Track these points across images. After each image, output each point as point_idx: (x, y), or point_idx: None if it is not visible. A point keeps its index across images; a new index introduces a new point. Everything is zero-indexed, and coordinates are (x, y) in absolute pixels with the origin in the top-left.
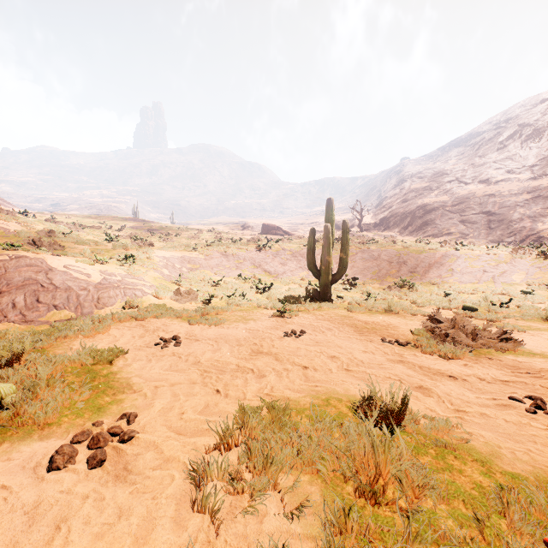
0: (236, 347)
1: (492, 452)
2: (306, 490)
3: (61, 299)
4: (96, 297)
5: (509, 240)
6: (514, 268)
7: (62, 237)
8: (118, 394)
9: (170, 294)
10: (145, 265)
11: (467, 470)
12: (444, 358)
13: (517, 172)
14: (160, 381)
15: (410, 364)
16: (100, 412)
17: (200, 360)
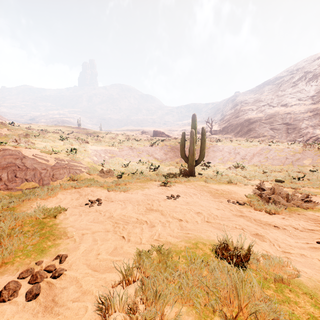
0: (136, 206)
1: (316, 286)
2: (185, 319)
3: (30, 175)
4: (51, 174)
5: (299, 139)
6: (304, 156)
7: (34, 138)
8: (57, 239)
9: (97, 172)
10: (82, 154)
11: (301, 302)
12: (269, 213)
13: (303, 100)
14: (86, 230)
15: (248, 217)
16: (42, 253)
17: (113, 215)
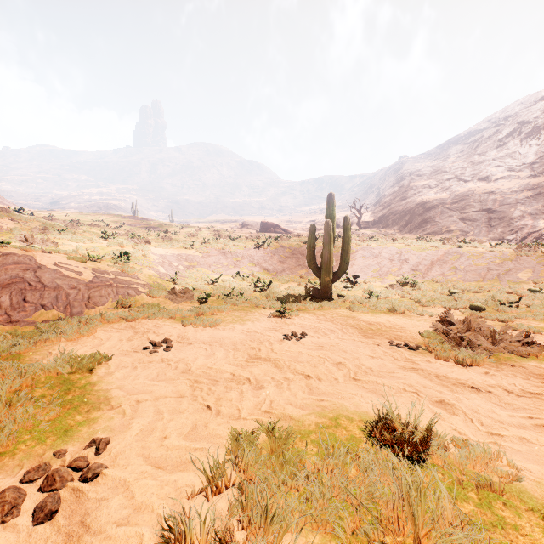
0: (232, 351)
1: None
2: None
3: (49, 298)
4: (86, 296)
5: (510, 237)
6: (519, 266)
7: (57, 234)
8: (92, 411)
9: (165, 292)
10: (140, 262)
11: (525, 526)
12: (462, 365)
13: (517, 170)
14: (144, 394)
15: (425, 372)
16: (66, 436)
17: (191, 367)
